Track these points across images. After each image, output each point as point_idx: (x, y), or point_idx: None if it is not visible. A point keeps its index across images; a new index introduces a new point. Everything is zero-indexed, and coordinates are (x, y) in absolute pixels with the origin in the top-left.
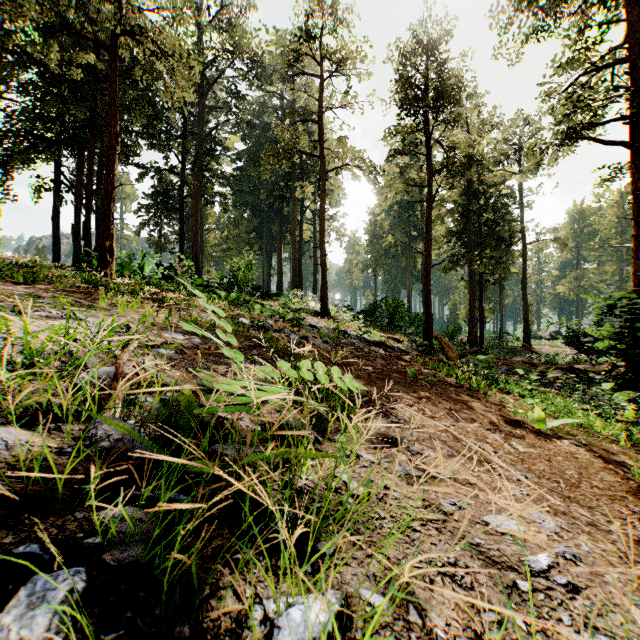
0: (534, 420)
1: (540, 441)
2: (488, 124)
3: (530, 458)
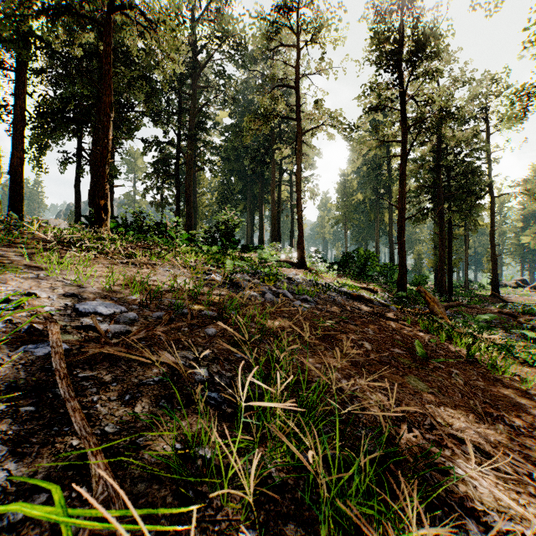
0: None
1: None
2: (458, 83)
3: None
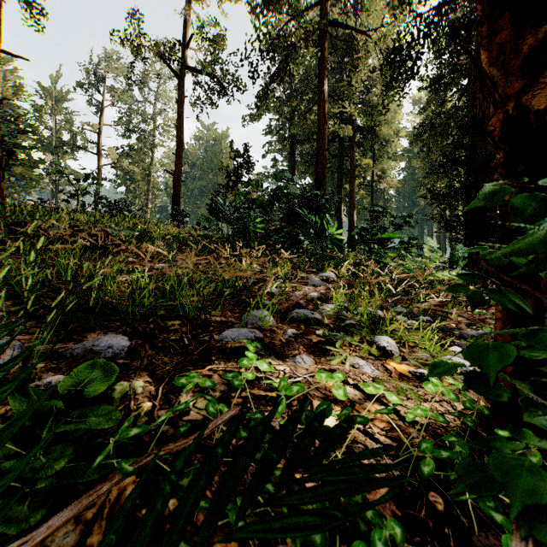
0: None
1: None
2: None
3: None
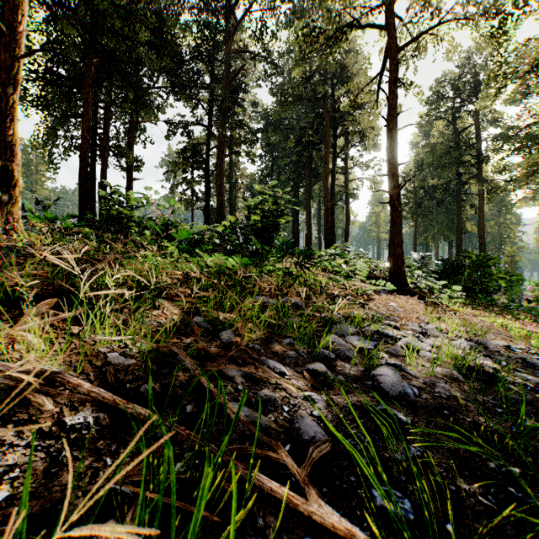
0: None
1: None
2: None
3: None
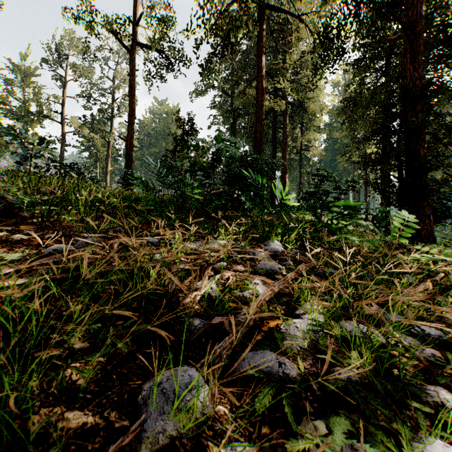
0: None
1: None
2: None
3: None
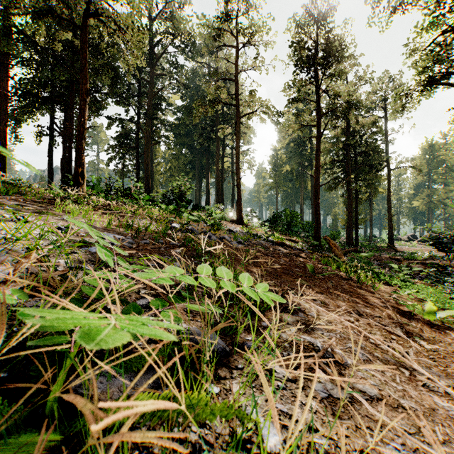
0: (424, 312)
1: (437, 334)
2: (362, 80)
3: (440, 357)
